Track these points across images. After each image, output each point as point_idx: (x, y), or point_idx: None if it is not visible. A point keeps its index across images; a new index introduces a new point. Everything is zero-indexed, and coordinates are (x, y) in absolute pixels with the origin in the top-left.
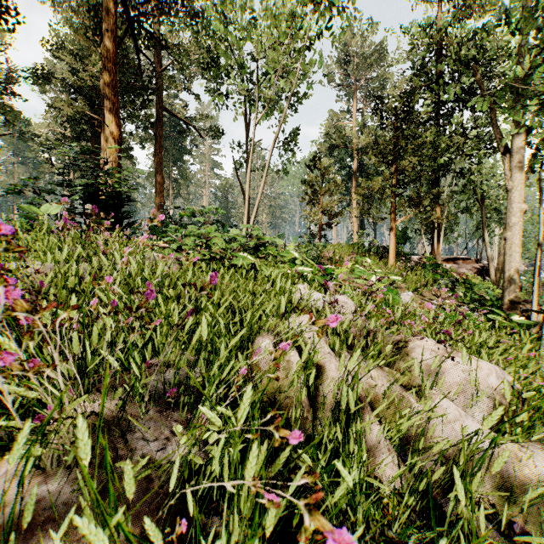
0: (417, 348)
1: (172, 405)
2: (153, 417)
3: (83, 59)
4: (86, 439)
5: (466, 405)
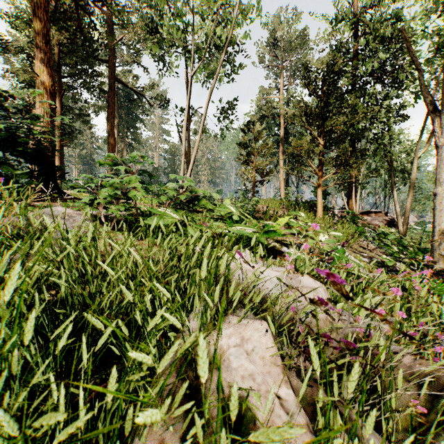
0: None
1: None
2: None
3: None
4: None
5: None
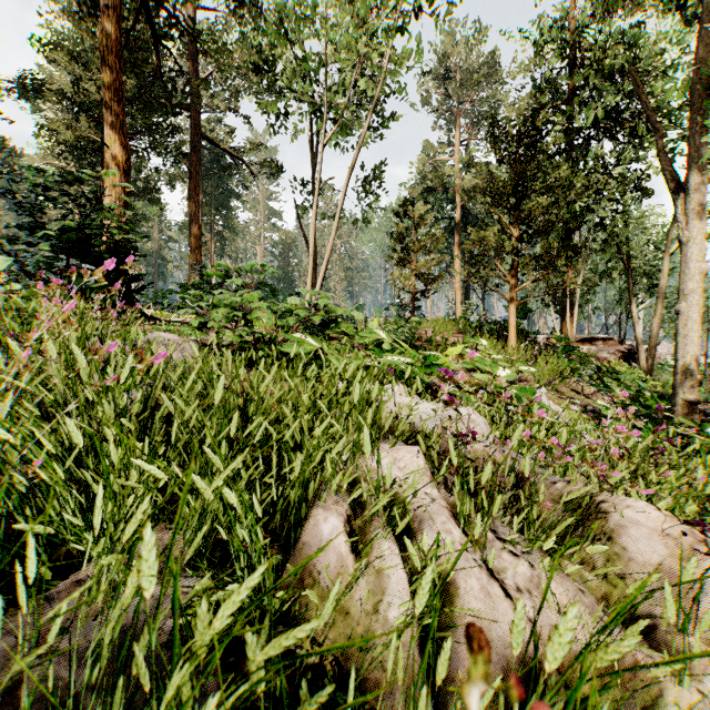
0: (632, 528)
1: None
2: None
3: (88, 64)
4: None
5: None
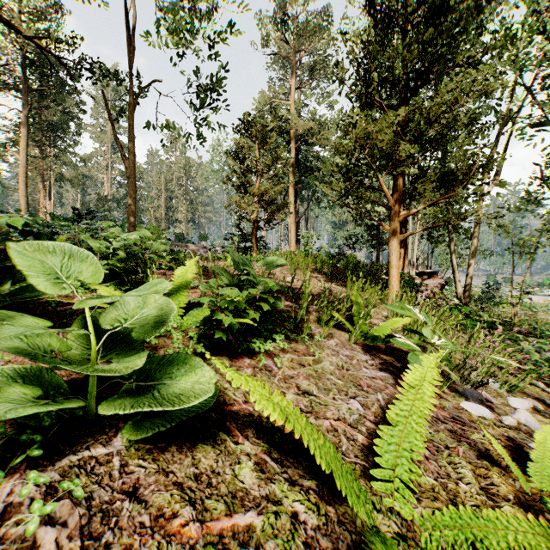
0: None
1: None
2: None
3: None
4: None
5: None
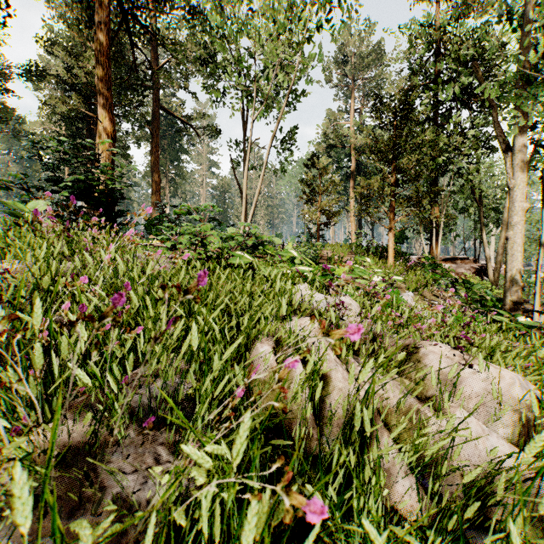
0: (430, 355)
1: (150, 438)
2: (134, 441)
3: (78, 56)
4: (23, 499)
5: (488, 419)
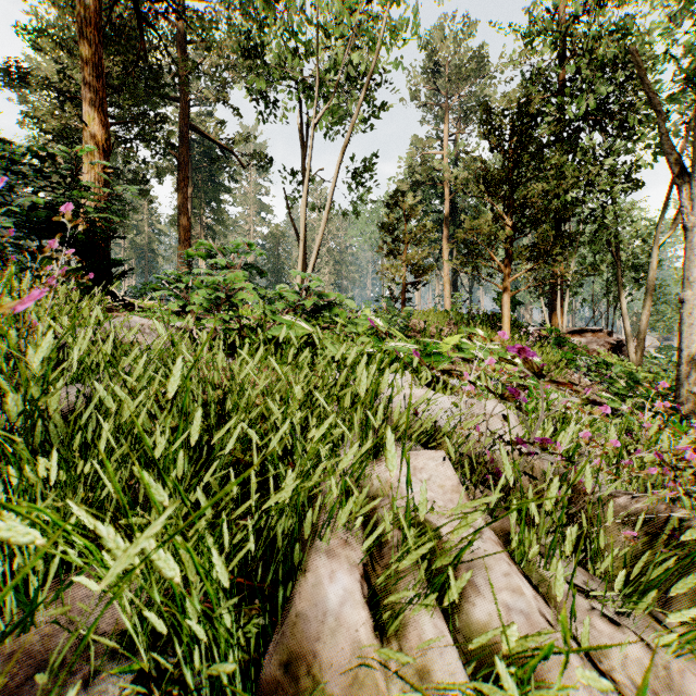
0: None
1: None
2: None
3: (74, 51)
4: None
5: None
